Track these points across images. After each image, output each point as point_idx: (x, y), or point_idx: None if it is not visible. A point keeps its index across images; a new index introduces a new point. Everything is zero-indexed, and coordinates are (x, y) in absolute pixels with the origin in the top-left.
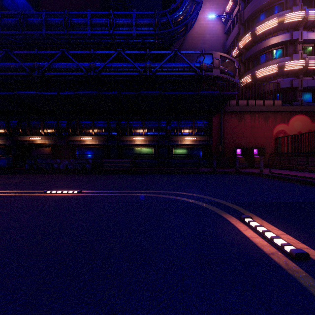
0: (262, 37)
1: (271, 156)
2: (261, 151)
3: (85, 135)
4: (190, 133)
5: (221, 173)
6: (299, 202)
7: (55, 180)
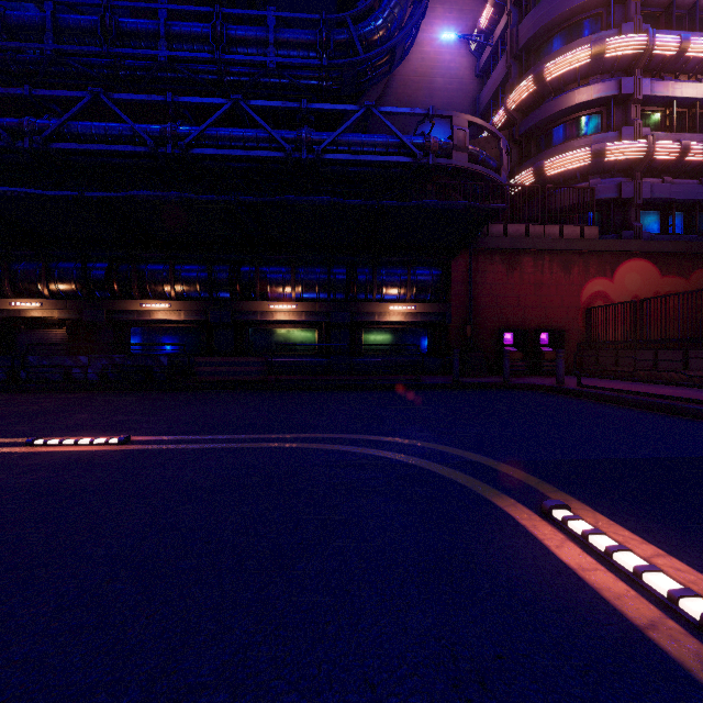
0: (557, 87)
1: (583, 349)
2: (557, 337)
3: (153, 299)
4: (401, 295)
5: (472, 389)
6: (664, 458)
7: (69, 410)
